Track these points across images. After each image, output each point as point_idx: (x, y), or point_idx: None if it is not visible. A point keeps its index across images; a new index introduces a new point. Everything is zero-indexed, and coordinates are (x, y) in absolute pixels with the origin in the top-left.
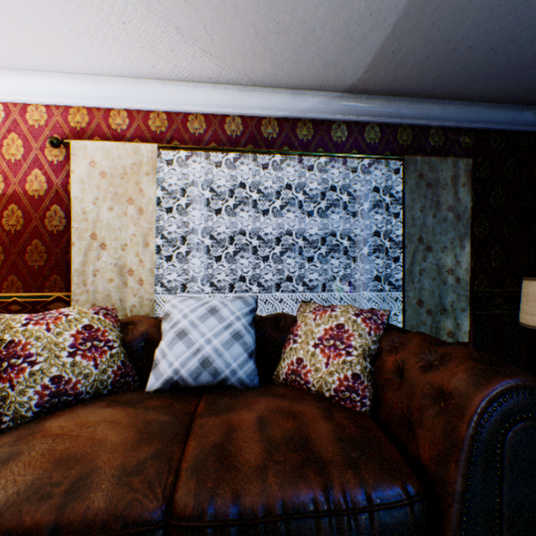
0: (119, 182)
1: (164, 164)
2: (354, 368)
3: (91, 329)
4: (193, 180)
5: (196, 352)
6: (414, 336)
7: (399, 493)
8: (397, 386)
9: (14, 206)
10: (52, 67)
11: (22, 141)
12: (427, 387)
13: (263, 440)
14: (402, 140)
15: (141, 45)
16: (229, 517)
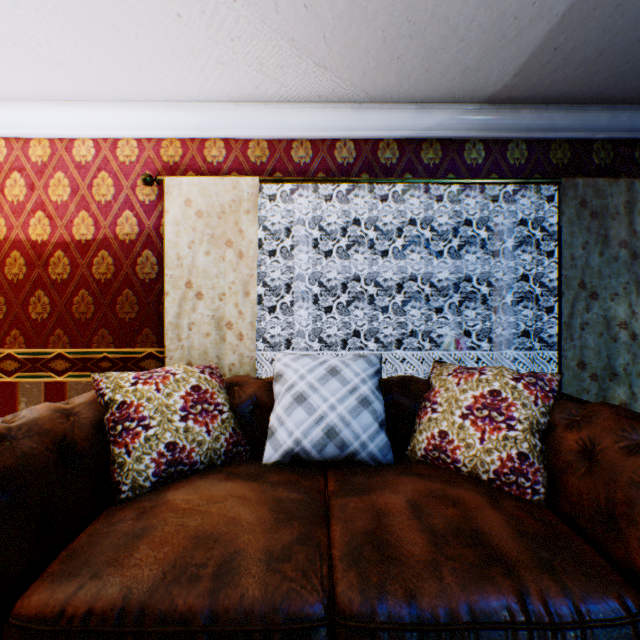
0: (216, 223)
1: (265, 200)
2: (520, 446)
3: (199, 390)
4: (296, 217)
5: (319, 419)
6: (600, 408)
7: (616, 608)
8: (584, 471)
9: (104, 252)
10: (146, 96)
11: (112, 181)
12: (638, 474)
13: (424, 530)
14: (556, 159)
15: (247, 64)
16: (406, 621)
